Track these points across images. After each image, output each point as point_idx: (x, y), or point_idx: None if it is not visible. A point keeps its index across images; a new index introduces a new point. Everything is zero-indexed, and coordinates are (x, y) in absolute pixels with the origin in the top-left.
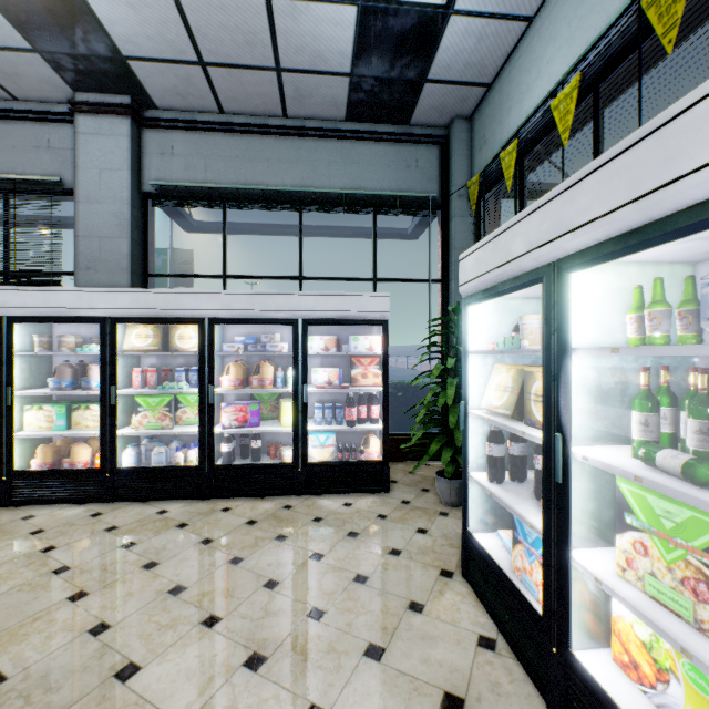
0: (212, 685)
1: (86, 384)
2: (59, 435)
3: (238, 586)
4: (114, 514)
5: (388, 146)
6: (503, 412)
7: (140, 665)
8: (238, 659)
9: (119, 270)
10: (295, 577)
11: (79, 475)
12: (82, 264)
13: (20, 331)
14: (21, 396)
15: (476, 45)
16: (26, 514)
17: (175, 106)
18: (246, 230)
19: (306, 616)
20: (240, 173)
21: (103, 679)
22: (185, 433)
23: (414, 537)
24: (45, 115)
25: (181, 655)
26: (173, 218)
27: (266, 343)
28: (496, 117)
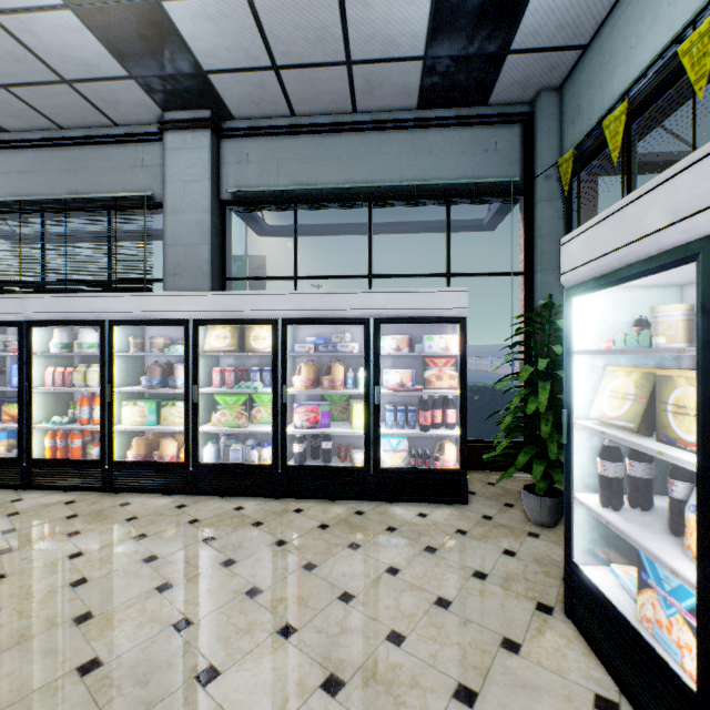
0: (289, 705)
1: (173, 383)
2: (150, 430)
3: (312, 595)
4: (196, 507)
5: (463, 131)
6: (623, 425)
7: (219, 669)
8: (315, 679)
9: (200, 275)
10: (370, 592)
11: (166, 468)
12: (170, 271)
13: (119, 334)
14: (120, 392)
15: (572, 1)
16: (123, 501)
17: (250, 115)
18: (315, 232)
19: (384, 639)
20: (311, 174)
21: (185, 680)
22: (259, 432)
23: (501, 560)
24: (140, 137)
25: (258, 665)
26: (248, 224)
27: (337, 344)
28: (595, 82)
